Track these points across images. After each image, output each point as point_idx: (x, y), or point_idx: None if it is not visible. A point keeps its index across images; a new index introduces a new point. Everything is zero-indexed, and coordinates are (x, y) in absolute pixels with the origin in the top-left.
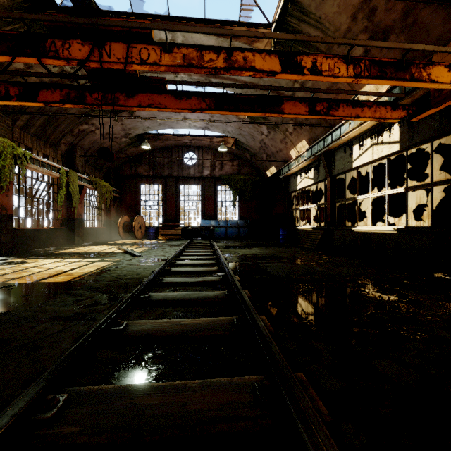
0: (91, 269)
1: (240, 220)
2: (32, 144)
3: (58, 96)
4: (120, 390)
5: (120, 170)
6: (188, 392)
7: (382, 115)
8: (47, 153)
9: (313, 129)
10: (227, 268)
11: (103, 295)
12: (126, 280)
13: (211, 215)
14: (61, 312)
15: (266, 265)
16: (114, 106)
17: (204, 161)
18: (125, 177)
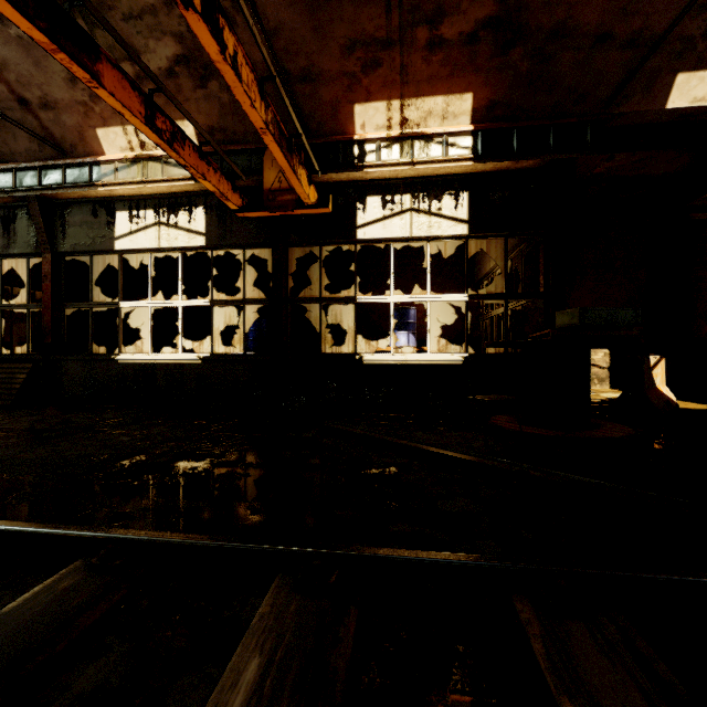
0: None
1: None
2: None
3: None
4: None
5: None
6: None
7: (226, 192)
8: None
9: (3, 132)
10: None
11: None
12: None
13: None
14: None
15: None
16: None
17: None
18: None
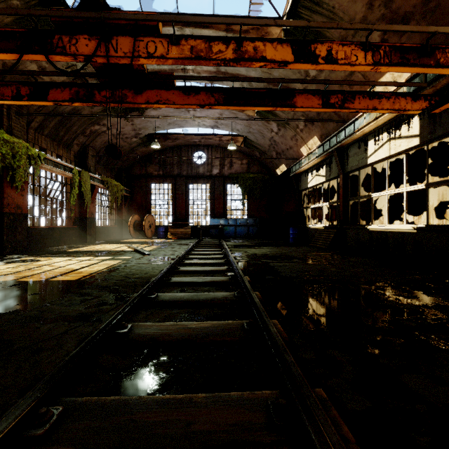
0: (101, 268)
1: (249, 219)
2: (46, 144)
3: (68, 94)
4: (120, 403)
5: (131, 169)
6: (194, 409)
7: (402, 107)
8: (60, 153)
9: (325, 125)
10: (237, 268)
11: (111, 295)
12: (134, 279)
13: (220, 214)
14: (67, 312)
15: (277, 265)
16: (122, 103)
17: (213, 160)
18: (136, 176)
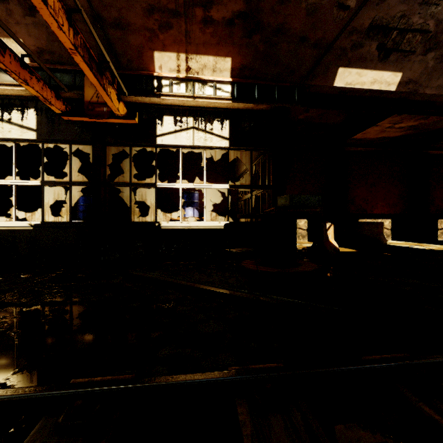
0: None
1: None
2: None
3: None
4: None
5: None
6: None
7: (49, 98)
8: None
9: None
10: None
11: None
12: None
13: None
14: None
15: None
16: None
17: None
18: None
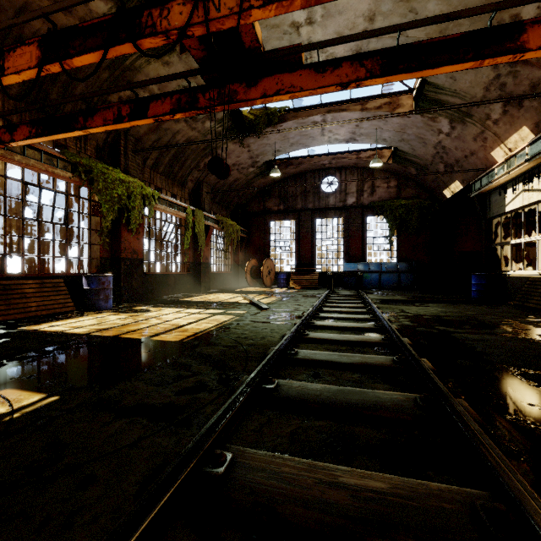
0: (209, 325)
1: (401, 262)
2: (161, 183)
3: (168, 105)
4: None
5: (248, 206)
6: None
7: None
8: (175, 192)
9: None
10: (403, 342)
11: (213, 372)
12: (247, 346)
13: (358, 256)
14: (152, 397)
15: (469, 338)
16: (231, 103)
17: (347, 186)
18: (253, 214)
